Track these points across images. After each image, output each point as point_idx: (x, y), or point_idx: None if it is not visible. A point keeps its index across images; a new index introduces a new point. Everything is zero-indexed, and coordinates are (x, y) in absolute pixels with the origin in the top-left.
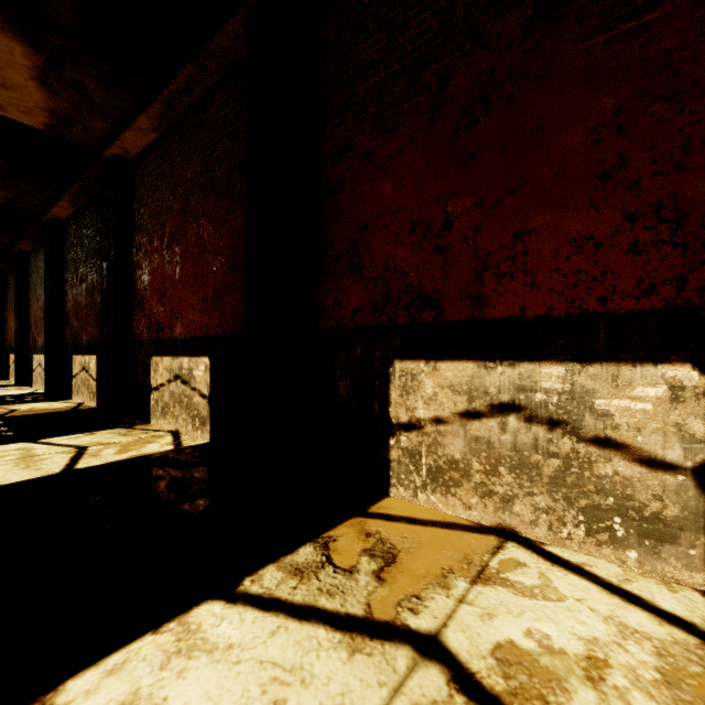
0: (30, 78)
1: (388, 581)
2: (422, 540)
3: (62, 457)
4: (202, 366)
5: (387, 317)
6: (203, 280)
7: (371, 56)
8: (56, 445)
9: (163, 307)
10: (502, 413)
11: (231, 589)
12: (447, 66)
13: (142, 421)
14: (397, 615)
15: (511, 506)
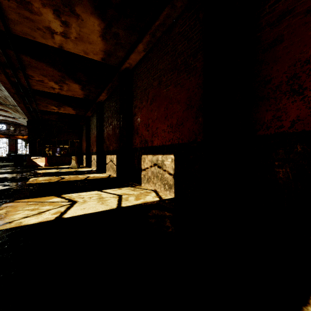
0: (99, 36)
1: None
2: None
3: (114, 199)
4: (169, 159)
5: None
6: (170, 116)
7: None
8: (109, 193)
9: (148, 132)
10: None
11: None
12: None
13: (137, 184)
14: None
15: None
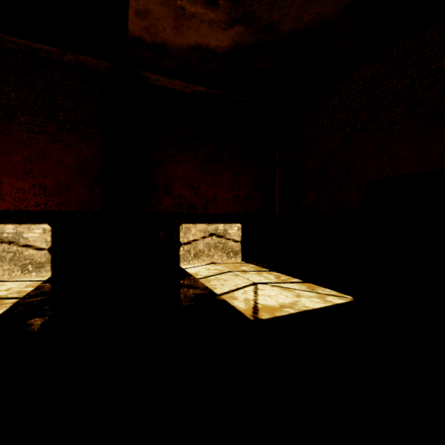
0: None
1: None
2: None
3: None
4: None
5: None
6: None
7: None
8: None
9: None
10: None
11: None
12: None
13: None
14: None
15: None
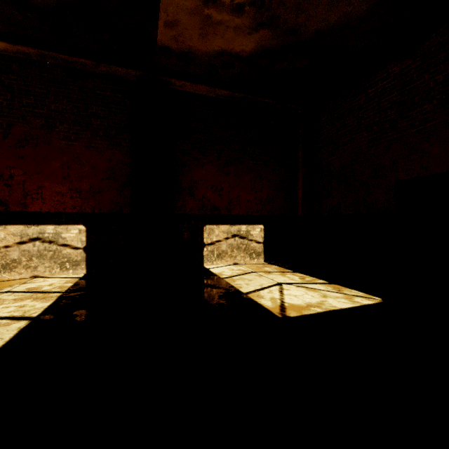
0: None
1: None
2: (0, 284)
3: None
4: None
5: None
6: None
7: None
8: None
9: None
10: (34, 241)
11: None
12: (11, 121)
13: None
14: None
15: (37, 269)
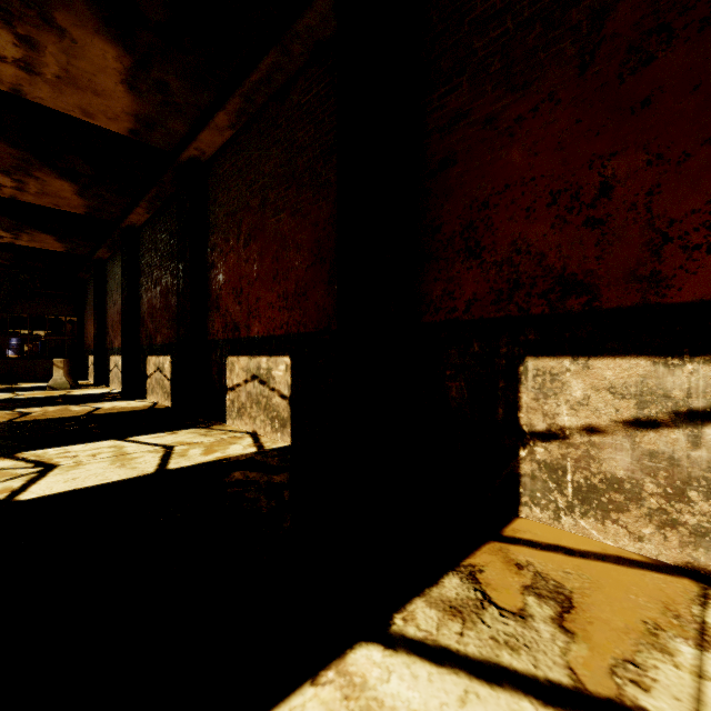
0: (119, 82)
1: (578, 634)
2: (593, 578)
3: (152, 456)
4: (282, 365)
5: (515, 307)
6: (283, 276)
7: (494, 6)
8: (144, 444)
9: (239, 306)
10: (694, 423)
11: (383, 629)
12: None
13: (217, 421)
14: (619, 689)
15: (709, 541)
